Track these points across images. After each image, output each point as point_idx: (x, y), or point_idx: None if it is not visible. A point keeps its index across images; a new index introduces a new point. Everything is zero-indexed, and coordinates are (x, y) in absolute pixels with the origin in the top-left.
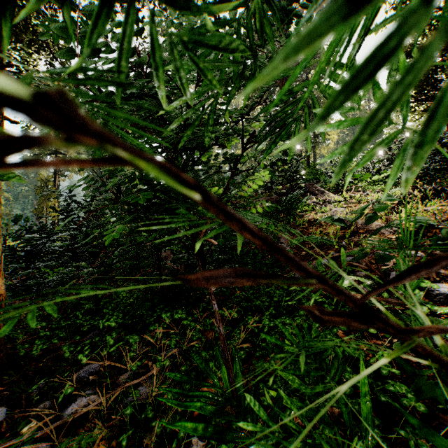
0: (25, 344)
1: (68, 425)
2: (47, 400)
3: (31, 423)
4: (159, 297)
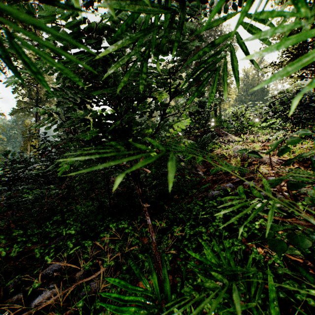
0: (6, 248)
1: (34, 313)
2: (20, 292)
3: (4, 313)
4: (108, 211)
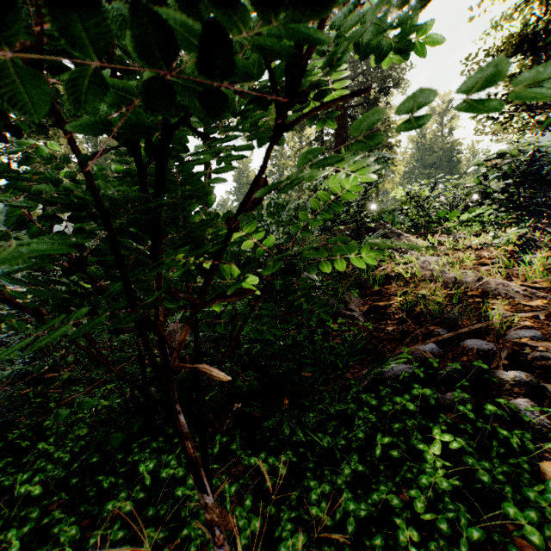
0: None
1: None
2: None
3: None
4: (141, 421)
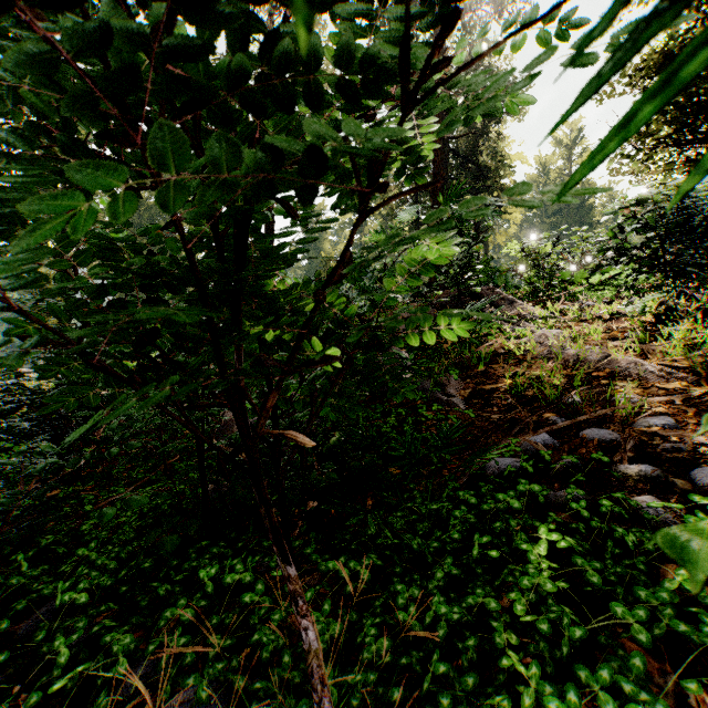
0: None
1: None
2: None
3: None
4: (199, 523)
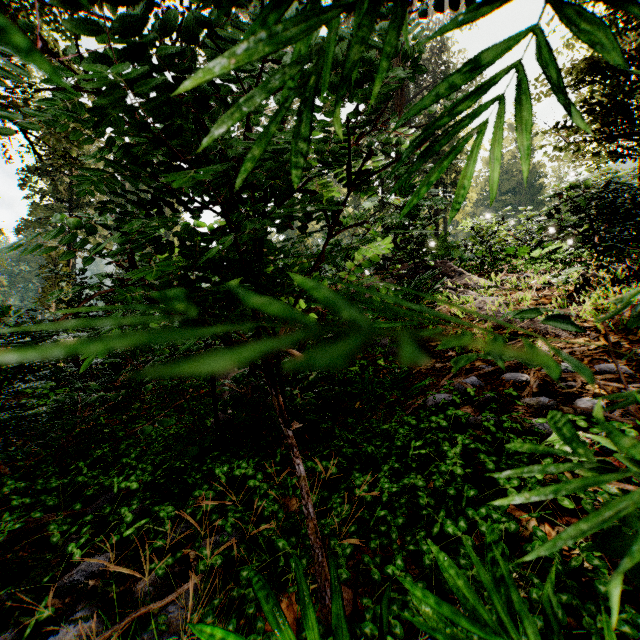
0: None
1: None
2: (8, 629)
3: None
4: (211, 439)
